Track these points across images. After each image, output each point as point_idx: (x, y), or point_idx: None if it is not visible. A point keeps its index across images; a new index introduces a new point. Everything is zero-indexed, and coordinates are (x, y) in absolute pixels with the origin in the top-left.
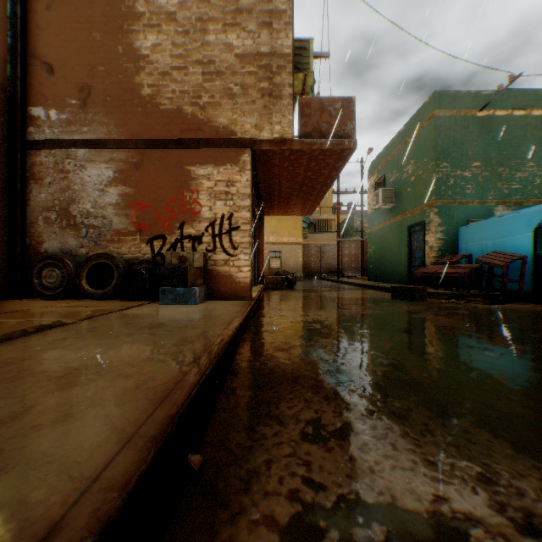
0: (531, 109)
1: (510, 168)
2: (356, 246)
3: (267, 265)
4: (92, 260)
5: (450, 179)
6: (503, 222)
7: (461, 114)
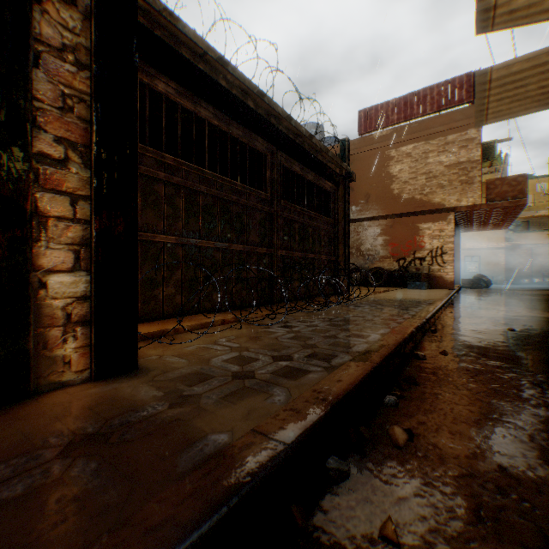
0: None
1: None
2: None
3: (461, 269)
4: (373, 270)
5: None
6: None
7: None
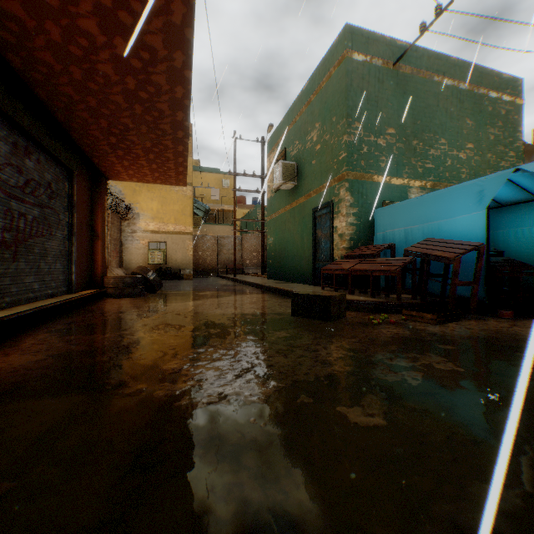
0: (444, 77)
1: (425, 142)
2: (257, 240)
3: (145, 259)
4: None
5: (364, 145)
6: (439, 197)
7: (376, 63)
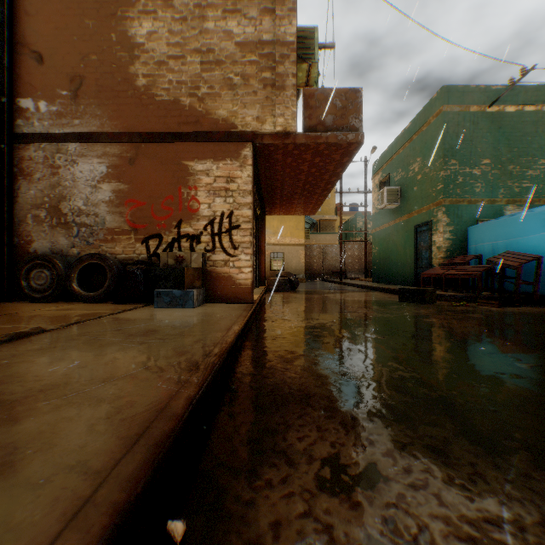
0: (542, 105)
1: (520, 165)
2: (359, 247)
3: (268, 266)
4: (84, 260)
5: (458, 177)
6: (516, 221)
7: (470, 110)
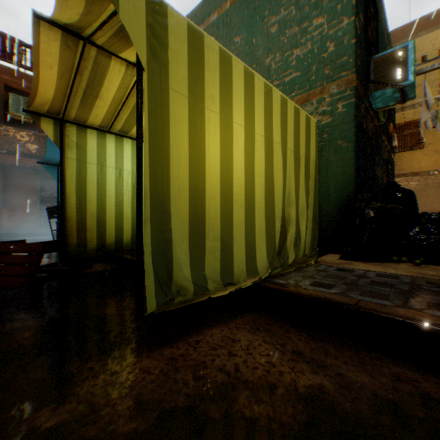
0: (210, 17)
1: None
2: None
3: None
4: None
5: None
6: None
7: None
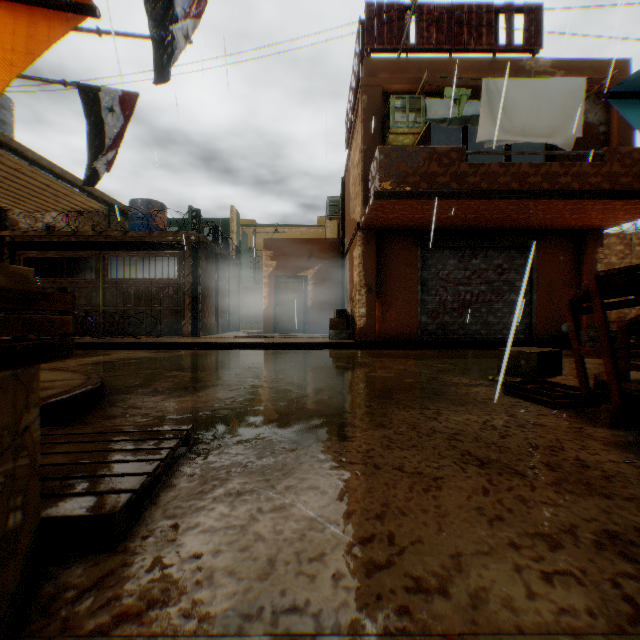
0: None
1: None
2: None
3: None
4: None
5: None
6: None
7: None
